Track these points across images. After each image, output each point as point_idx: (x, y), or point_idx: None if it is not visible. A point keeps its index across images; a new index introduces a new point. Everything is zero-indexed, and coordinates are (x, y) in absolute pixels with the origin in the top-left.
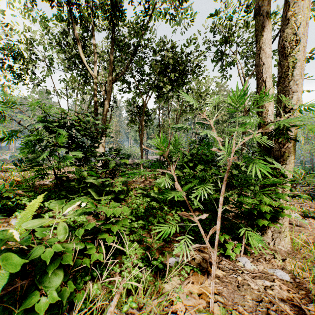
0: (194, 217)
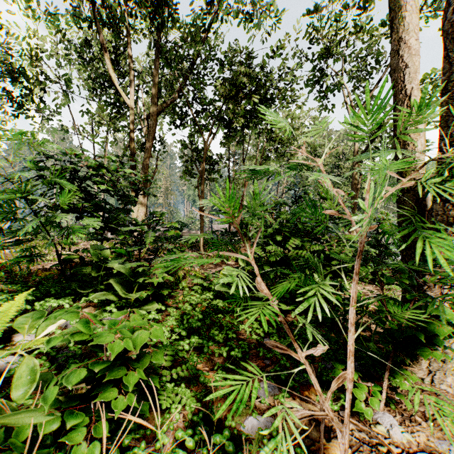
0: (300, 351)
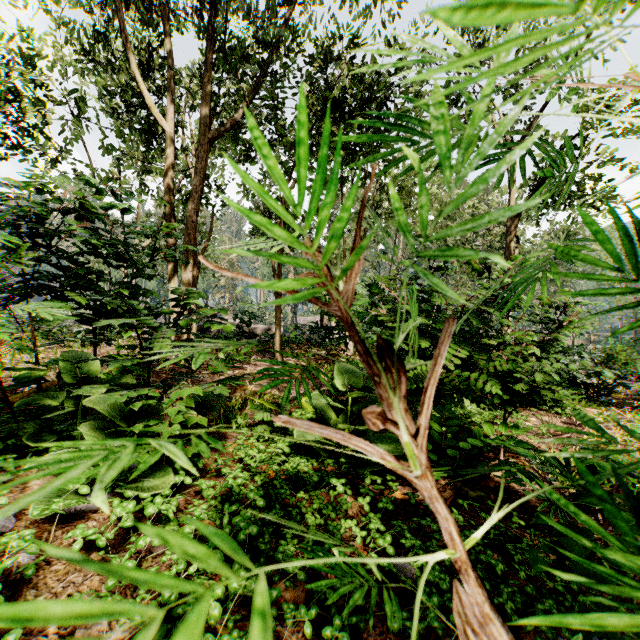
0: None
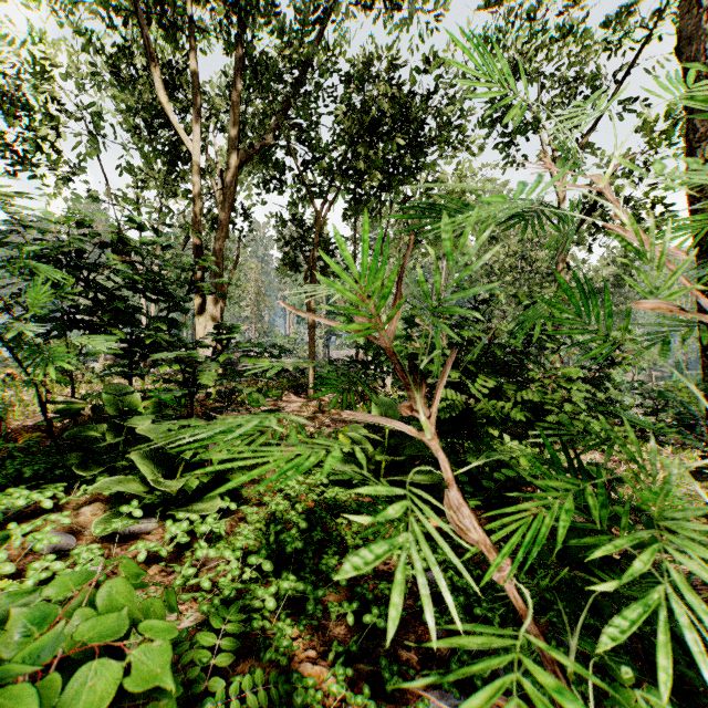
0: None
